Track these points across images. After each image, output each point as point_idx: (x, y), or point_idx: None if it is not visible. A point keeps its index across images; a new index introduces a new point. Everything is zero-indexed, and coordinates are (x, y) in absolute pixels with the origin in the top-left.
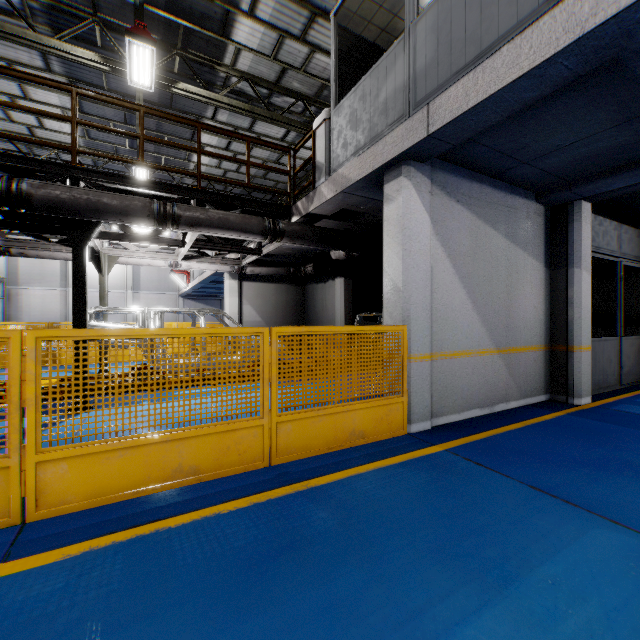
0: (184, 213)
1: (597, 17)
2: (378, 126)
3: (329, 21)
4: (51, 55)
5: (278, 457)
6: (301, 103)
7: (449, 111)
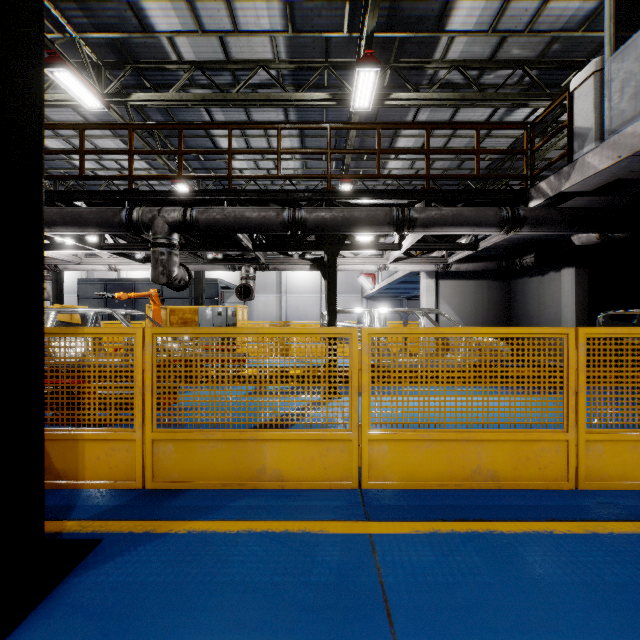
0: (420, 215)
1: None
2: None
3: None
4: (290, 108)
5: (585, 481)
6: (518, 71)
7: None
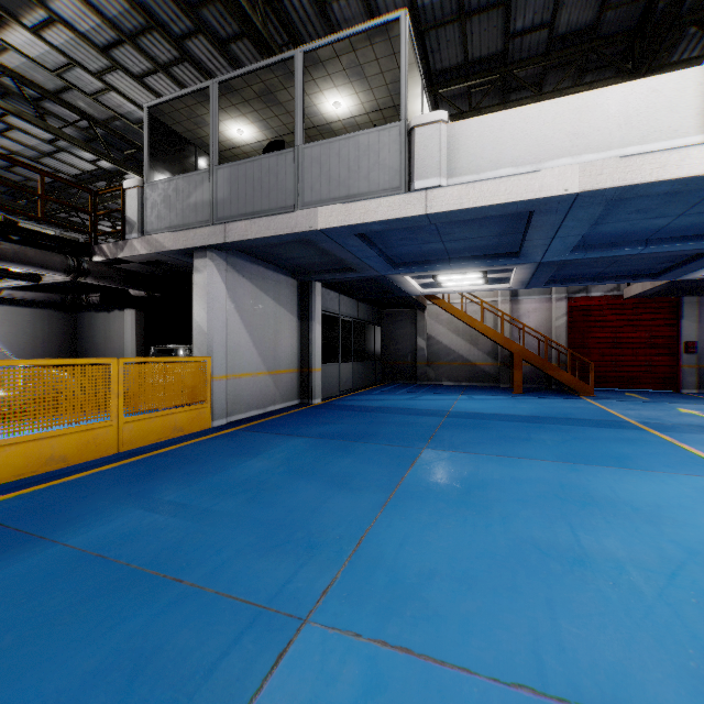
0: None
1: (297, 228)
2: (190, 218)
3: (131, 78)
4: None
5: (124, 447)
6: (85, 120)
7: (238, 235)
